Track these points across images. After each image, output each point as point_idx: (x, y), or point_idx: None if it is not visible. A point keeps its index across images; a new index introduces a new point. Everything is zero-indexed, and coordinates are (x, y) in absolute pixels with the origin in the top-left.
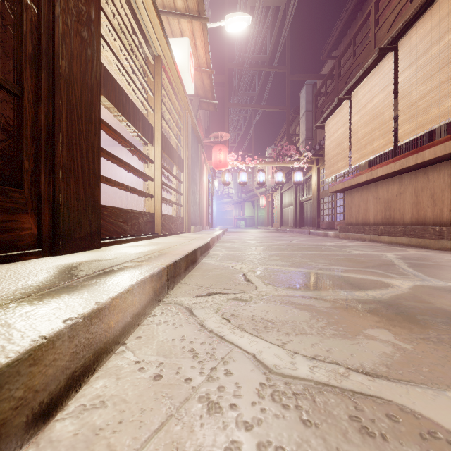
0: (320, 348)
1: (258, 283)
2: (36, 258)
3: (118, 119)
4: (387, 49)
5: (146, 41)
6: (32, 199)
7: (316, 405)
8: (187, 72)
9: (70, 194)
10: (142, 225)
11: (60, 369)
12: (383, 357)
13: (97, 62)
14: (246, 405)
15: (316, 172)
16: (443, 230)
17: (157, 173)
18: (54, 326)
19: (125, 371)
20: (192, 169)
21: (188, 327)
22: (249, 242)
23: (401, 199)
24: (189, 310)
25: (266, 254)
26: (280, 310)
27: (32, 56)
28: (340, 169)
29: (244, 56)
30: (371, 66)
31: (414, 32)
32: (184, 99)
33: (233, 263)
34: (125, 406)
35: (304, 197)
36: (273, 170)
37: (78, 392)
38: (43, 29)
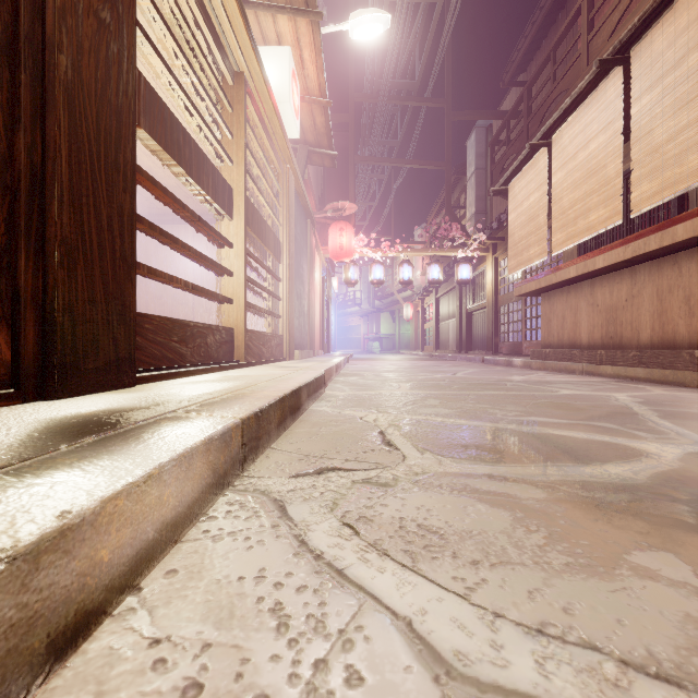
0: (549, 602)
1: (406, 449)
2: (8, 406)
3: (178, 179)
4: (613, 62)
5: (219, 47)
6: (3, 298)
7: None
8: (288, 101)
9: (77, 291)
10: (213, 347)
11: None
12: (690, 629)
13: (129, 67)
14: None
15: (492, 264)
16: None
17: (238, 262)
18: None
19: (120, 669)
20: (297, 259)
21: (274, 546)
22: (388, 374)
23: (634, 305)
24: (281, 506)
25: (416, 394)
26: (453, 506)
27: (3, 43)
28: (533, 258)
29: (379, 81)
30: (585, 91)
31: (657, 31)
32: (284, 146)
33: (362, 411)
34: None
35: (473, 305)
36: (425, 262)
37: None
38: None
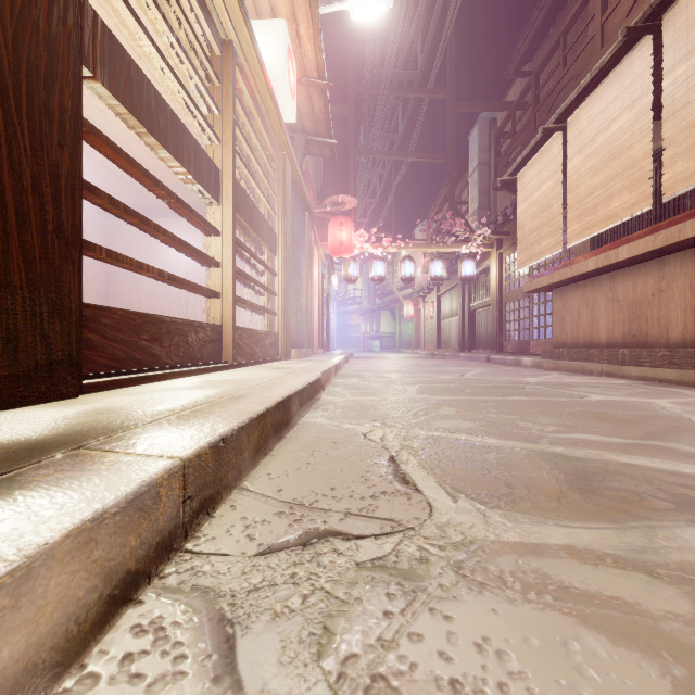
0: None
1: (431, 491)
2: None
3: (168, 168)
4: (642, 30)
5: (203, 8)
6: None
7: None
8: (283, 79)
9: None
10: (195, 346)
11: None
12: None
13: None
14: None
15: (497, 260)
16: None
17: (226, 252)
18: None
19: None
20: (294, 253)
21: None
22: (391, 375)
23: (662, 300)
24: (227, 638)
25: (426, 401)
26: (541, 640)
27: None
28: (546, 251)
29: (380, 72)
30: (608, 66)
31: None
32: (279, 130)
33: (366, 424)
34: None
35: (476, 302)
36: (426, 259)
37: None
38: None
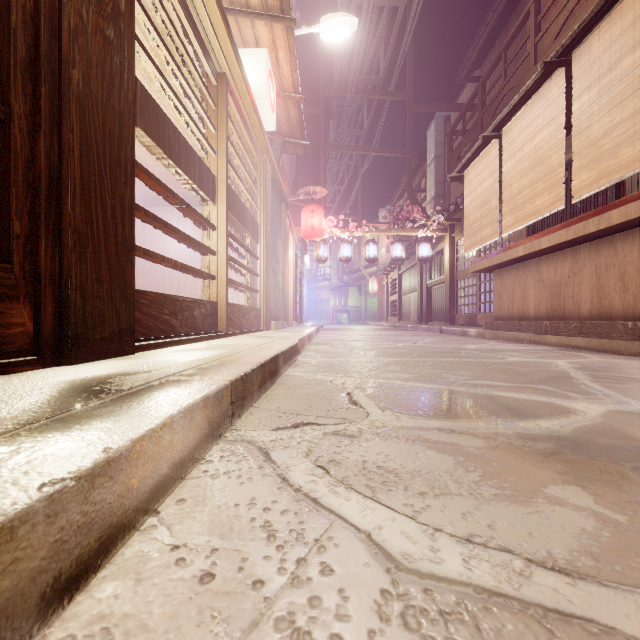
0: (477, 521)
1: (370, 407)
2: (31, 370)
3: (165, 167)
4: (556, 64)
5: (204, 52)
6: (26, 279)
7: (481, 637)
8: (265, 98)
9: (87, 272)
10: (199, 319)
11: (28, 575)
12: (583, 538)
13: (129, 76)
14: (358, 637)
15: (449, 243)
16: (639, 327)
17: (221, 243)
18: (19, 498)
19: (152, 564)
20: (273, 239)
21: (262, 482)
22: (355, 343)
23: (575, 281)
24: (265, 452)
25: (379, 361)
26: (407, 452)
27: (26, 62)
28: (486, 239)
29: (347, 77)
30: (532, 89)
31: (595, 37)
32: (261, 138)
33: (332, 375)
34: (144, 639)
35: (432, 280)
36: (389, 241)
37: (66, 609)
38: (43, 21)
